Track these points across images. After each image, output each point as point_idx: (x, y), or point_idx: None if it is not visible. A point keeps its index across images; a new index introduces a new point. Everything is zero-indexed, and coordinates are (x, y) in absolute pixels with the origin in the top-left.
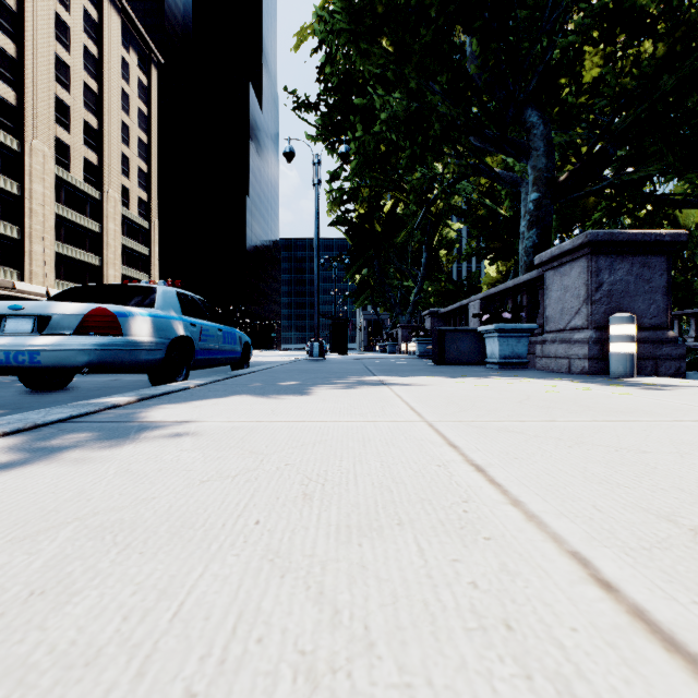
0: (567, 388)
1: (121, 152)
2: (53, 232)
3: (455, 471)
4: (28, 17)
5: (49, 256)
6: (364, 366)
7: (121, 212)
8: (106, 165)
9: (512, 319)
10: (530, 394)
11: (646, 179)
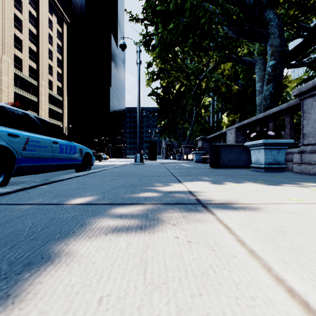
0: None
1: (48, 63)
2: (13, 101)
3: None
4: None
5: None
6: (167, 169)
7: (48, 92)
8: (40, 69)
9: (274, 135)
10: None
11: None
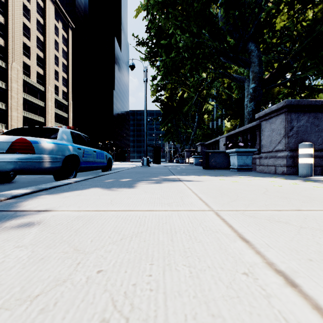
0: (284, 183)
1: (54, 69)
2: (22, 106)
3: (267, 286)
4: (10, 5)
5: (20, 118)
6: (169, 170)
7: (54, 97)
8: (47, 75)
9: (243, 146)
10: (266, 187)
11: (307, 78)
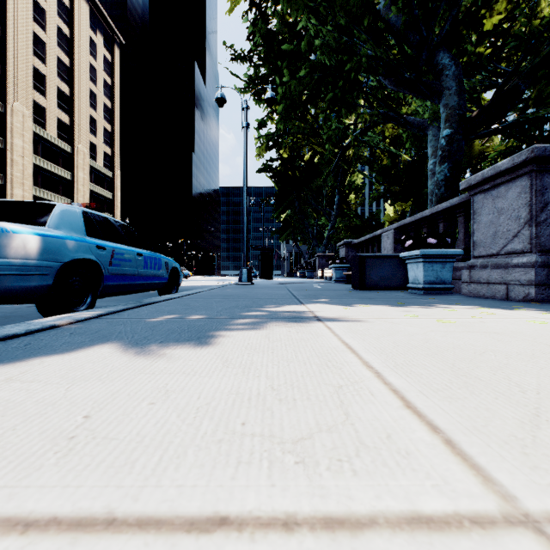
0: None
1: (89, 114)
2: (32, 179)
3: None
4: (10, 1)
5: (28, 199)
6: (289, 292)
7: (89, 163)
8: (76, 124)
9: (436, 244)
10: (548, 342)
11: (544, 120)
